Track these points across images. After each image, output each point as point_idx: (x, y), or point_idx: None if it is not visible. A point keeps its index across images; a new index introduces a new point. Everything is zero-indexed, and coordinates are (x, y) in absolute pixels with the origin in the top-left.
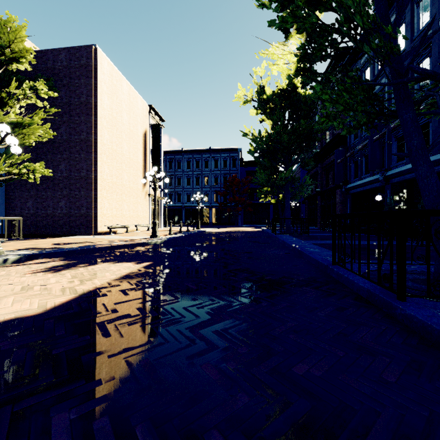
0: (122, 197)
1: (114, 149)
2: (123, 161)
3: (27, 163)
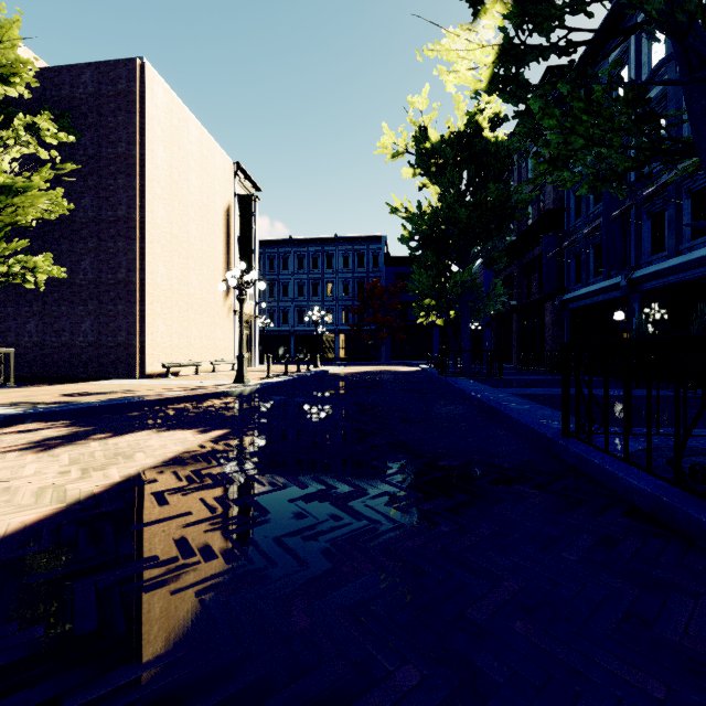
0: (189, 315)
1: (175, 234)
2: (190, 254)
3: (22, 256)
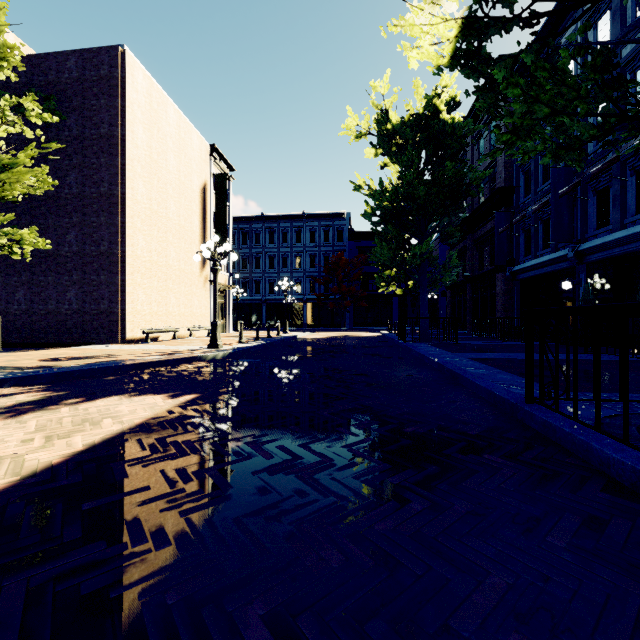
0: (167, 285)
1: (154, 210)
2: (169, 229)
3: (9, 229)
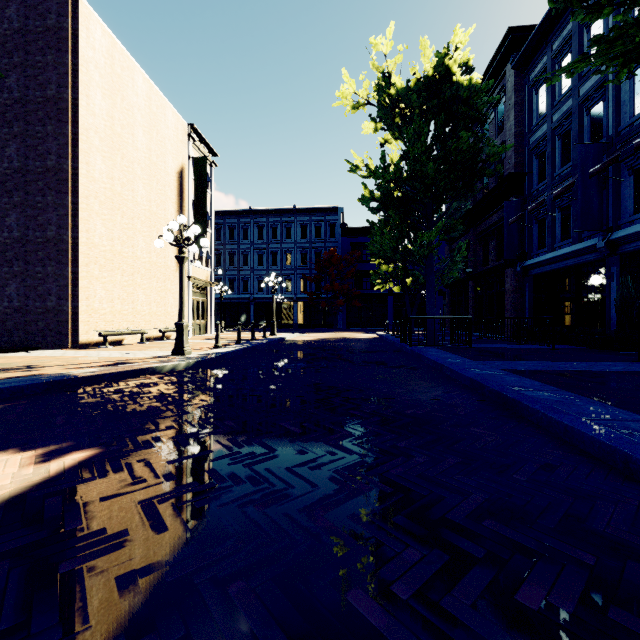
0: (135, 279)
1: (117, 191)
2: (136, 214)
3: None
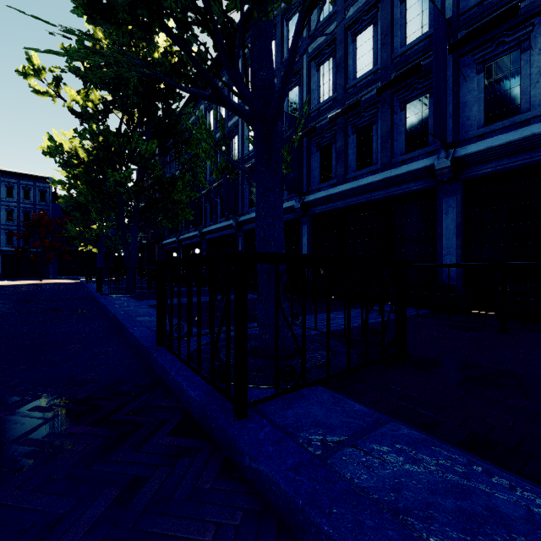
0: None
1: None
2: None
3: None
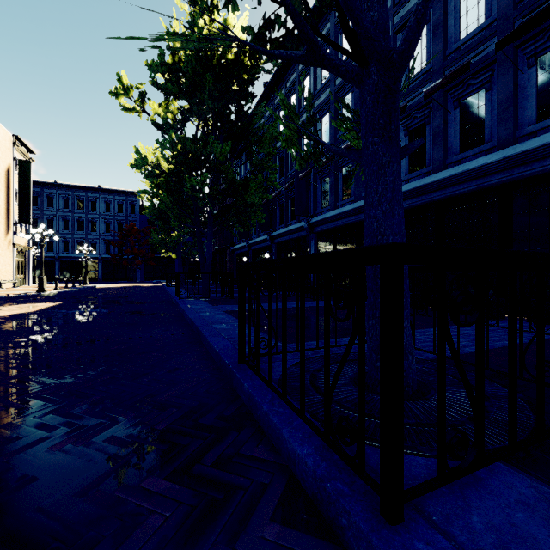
0: None
1: None
2: None
3: None
